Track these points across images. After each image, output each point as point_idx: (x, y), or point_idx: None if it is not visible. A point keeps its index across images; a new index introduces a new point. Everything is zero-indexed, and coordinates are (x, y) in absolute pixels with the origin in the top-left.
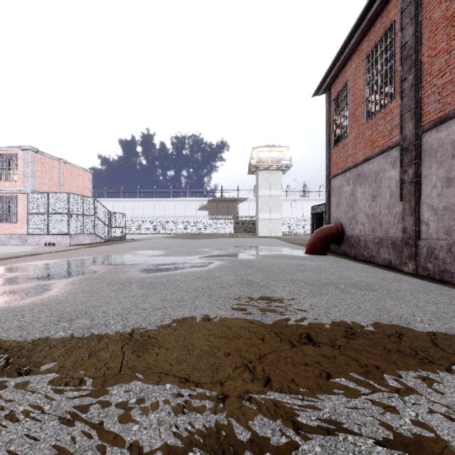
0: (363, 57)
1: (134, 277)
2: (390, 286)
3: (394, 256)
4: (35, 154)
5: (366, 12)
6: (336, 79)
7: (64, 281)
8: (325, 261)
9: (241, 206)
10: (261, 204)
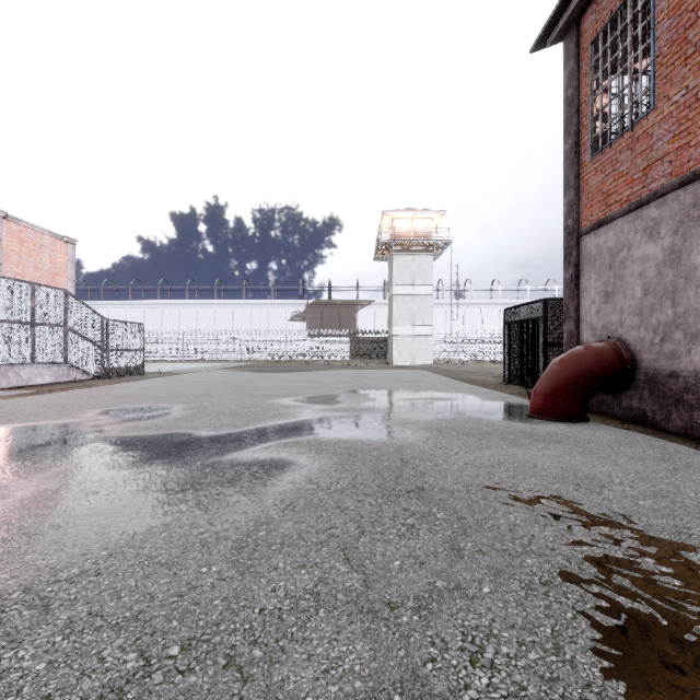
0: None
1: None
2: None
3: None
4: None
5: None
6: None
7: None
8: (629, 452)
9: (362, 314)
10: (397, 310)
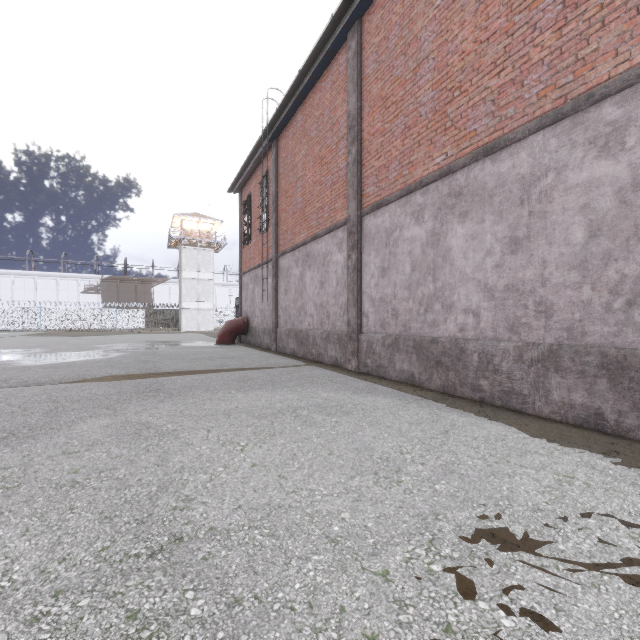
0: (258, 182)
1: (28, 365)
2: (246, 356)
3: (269, 341)
4: None
5: (254, 153)
6: (245, 185)
7: None
8: (225, 348)
9: (158, 290)
10: (186, 289)
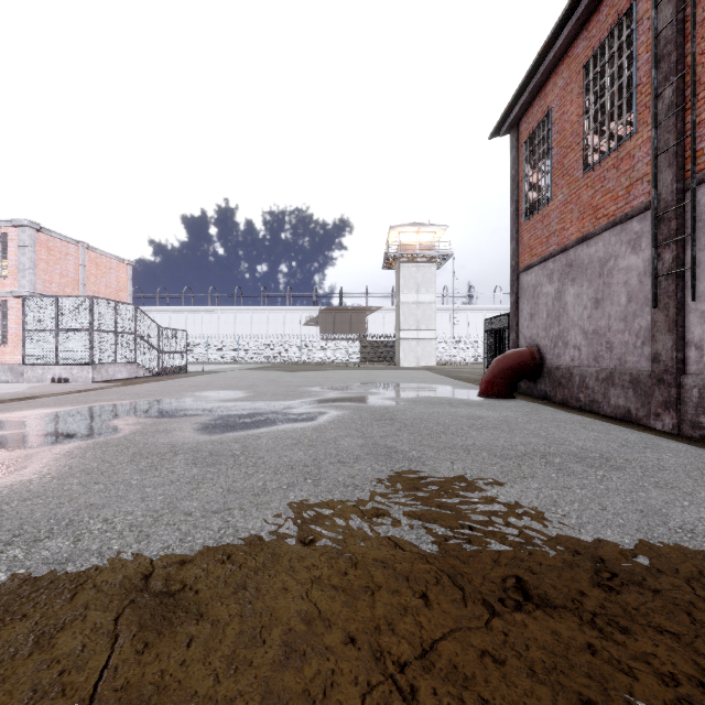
0: (578, 68)
1: (185, 442)
2: (643, 458)
3: (635, 402)
4: (37, 233)
5: None
6: (530, 108)
7: (56, 451)
8: (514, 409)
9: (371, 319)
10: (403, 316)
